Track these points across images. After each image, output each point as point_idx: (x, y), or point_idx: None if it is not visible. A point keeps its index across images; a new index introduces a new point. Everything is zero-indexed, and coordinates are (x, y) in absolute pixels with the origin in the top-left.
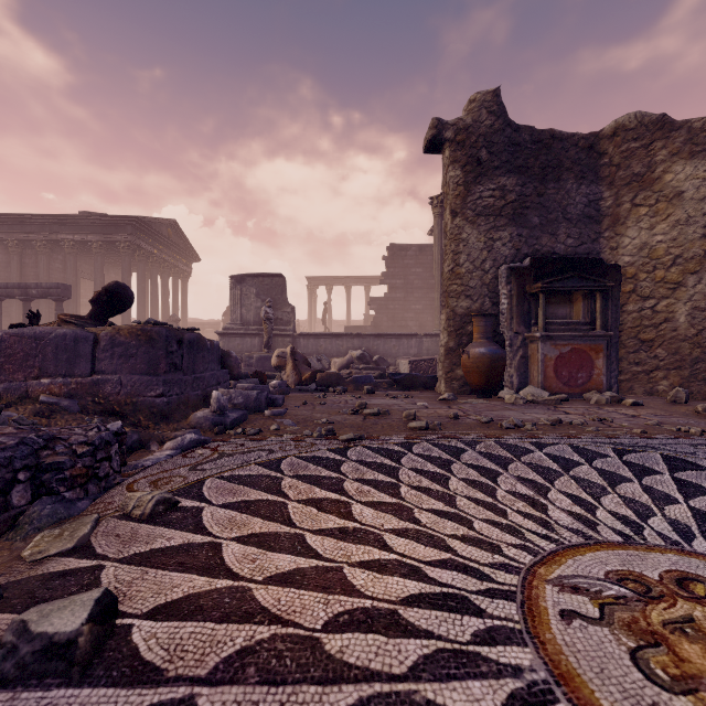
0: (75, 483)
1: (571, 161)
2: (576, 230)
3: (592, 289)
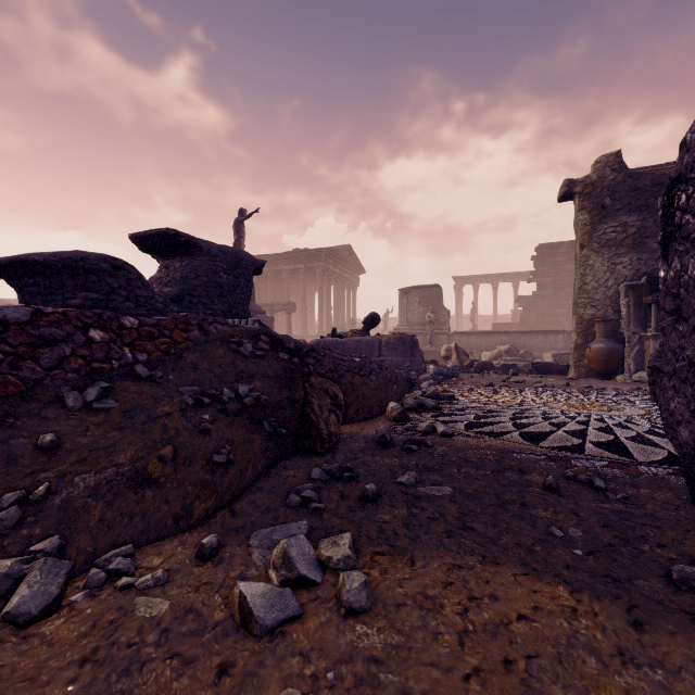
0: (417, 385)
1: None
2: None
3: None
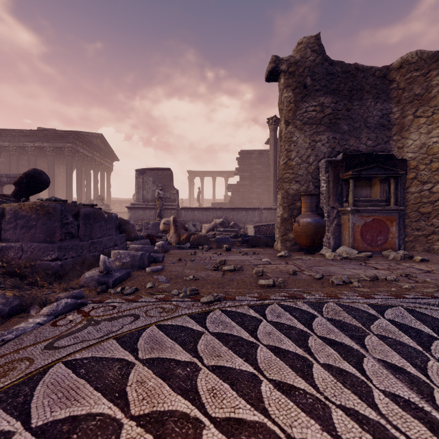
0: None
1: (370, 86)
2: (373, 134)
3: (388, 176)
